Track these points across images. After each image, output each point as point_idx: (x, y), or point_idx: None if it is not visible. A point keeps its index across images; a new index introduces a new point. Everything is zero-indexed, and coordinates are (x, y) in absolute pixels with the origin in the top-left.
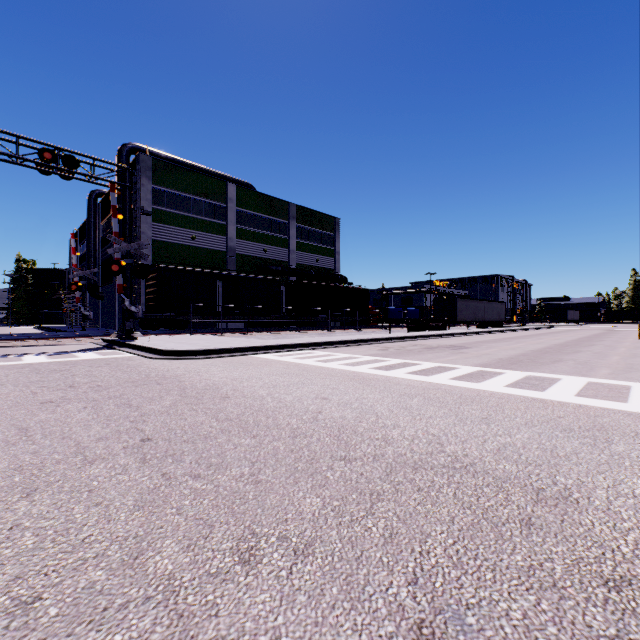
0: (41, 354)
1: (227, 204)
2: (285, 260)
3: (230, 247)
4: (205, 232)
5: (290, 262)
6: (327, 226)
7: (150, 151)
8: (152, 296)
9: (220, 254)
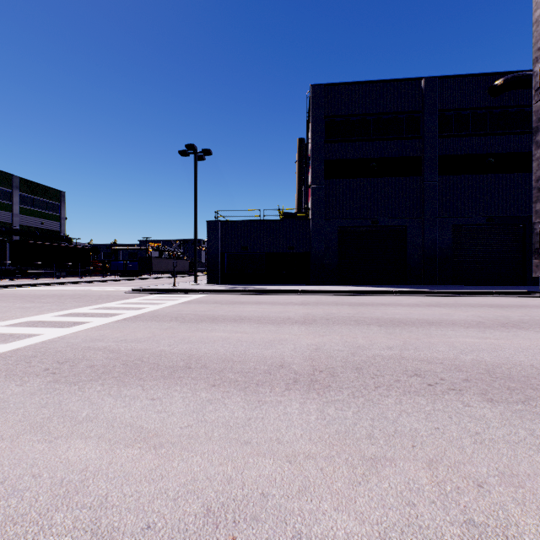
0: None
1: None
2: (8, 221)
3: None
4: None
5: (14, 223)
6: (53, 197)
7: None
8: None
9: None
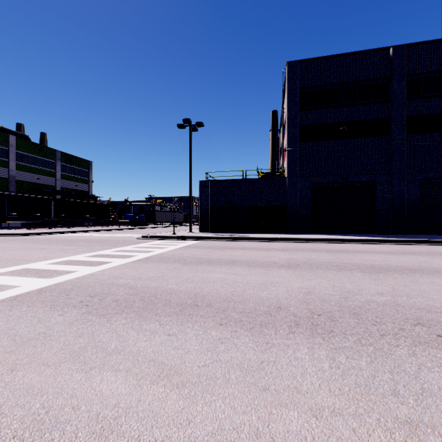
0: None
1: (9, 148)
2: (53, 185)
3: (11, 175)
4: None
5: (57, 186)
6: (84, 165)
7: None
8: None
9: (3, 179)
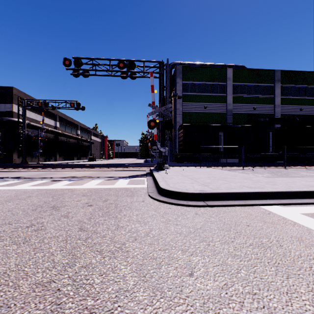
0: (105, 178)
1: (226, 82)
2: (270, 113)
3: (228, 109)
4: (212, 103)
5: (275, 114)
6: (311, 81)
7: (181, 63)
8: (180, 143)
9: (221, 115)
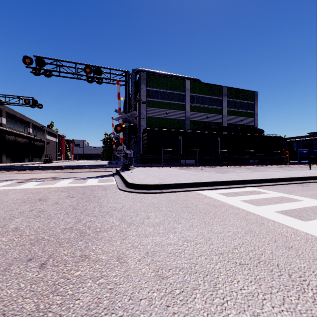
0: (74, 178)
1: (185, 92)
2: (220, 122)
3: (186, 117)
4: (173, 109)
5: (223, 123)
6: (248, 98)
7: (145, 70)
8: (144, 145)
9: (181, 121)
